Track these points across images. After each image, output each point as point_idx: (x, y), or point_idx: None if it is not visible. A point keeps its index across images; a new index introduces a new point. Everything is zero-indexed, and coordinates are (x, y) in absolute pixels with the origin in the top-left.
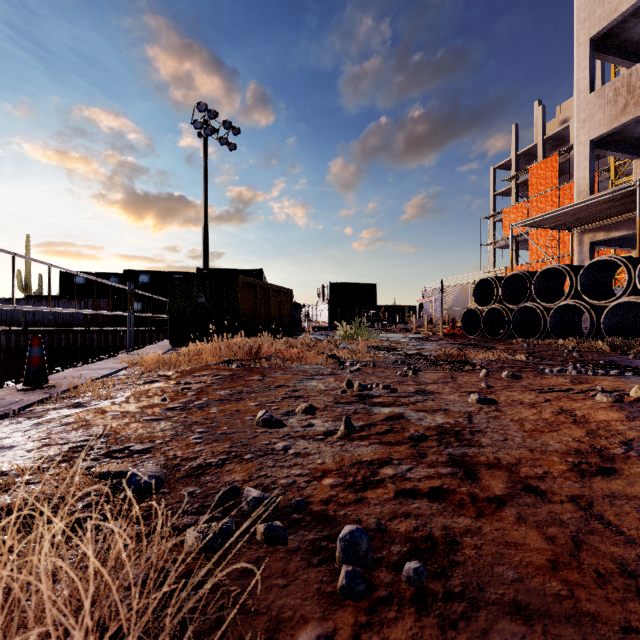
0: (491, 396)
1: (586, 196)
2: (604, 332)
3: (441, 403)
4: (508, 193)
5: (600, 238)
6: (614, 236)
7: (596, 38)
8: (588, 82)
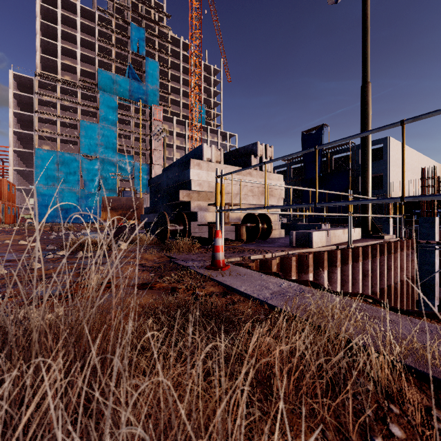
0: None
1: None
2: None
3: None
4: None
5: None
6: None
7: None
8: None
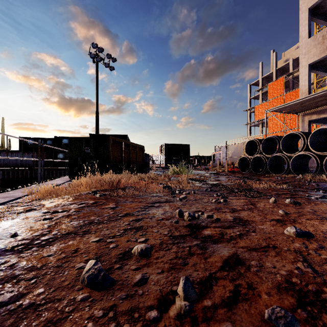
0: (298, 225)
1: (306, 95)
2: (325, 170)
3: (263, 236)
4: (257, 98)
5: (314, 118)
6: (322, 117)
7: (311, 8)
8: (307, 32)
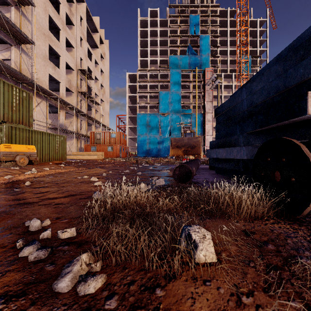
0: None
1: None
2: None
3: None
4: None
5: None
6: None
7: None
8: None
